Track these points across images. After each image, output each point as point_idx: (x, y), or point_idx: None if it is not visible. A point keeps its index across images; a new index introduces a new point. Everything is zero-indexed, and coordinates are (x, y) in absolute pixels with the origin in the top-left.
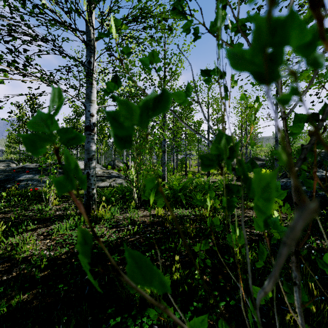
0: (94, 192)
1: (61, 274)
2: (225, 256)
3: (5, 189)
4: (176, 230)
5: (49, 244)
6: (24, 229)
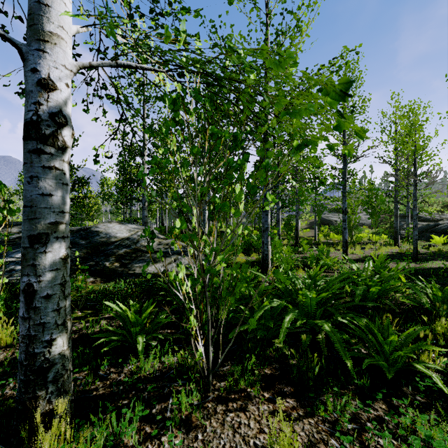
0: (56, 351)
1: None
2: None
3: None
4: None
5: None
6: None
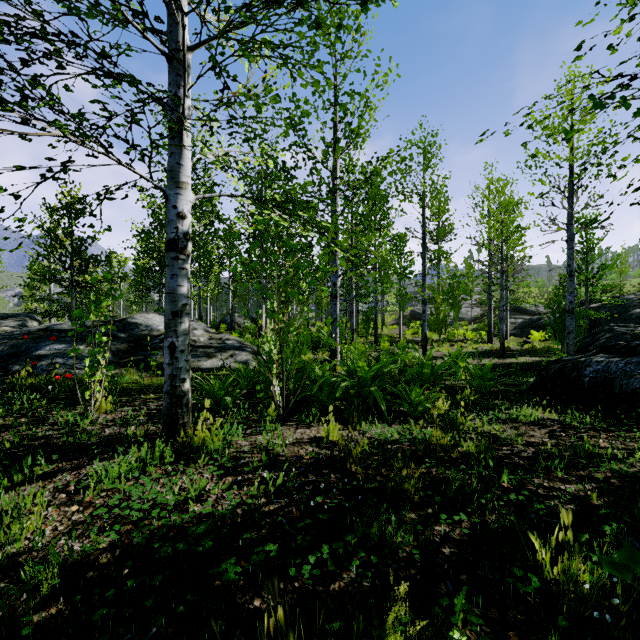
0: (186, 387)
1: (90, 618)
2: (514, 569)
3: (9, 374)
4: (374, 483)
5: (77, 518)
6: (27, 474)
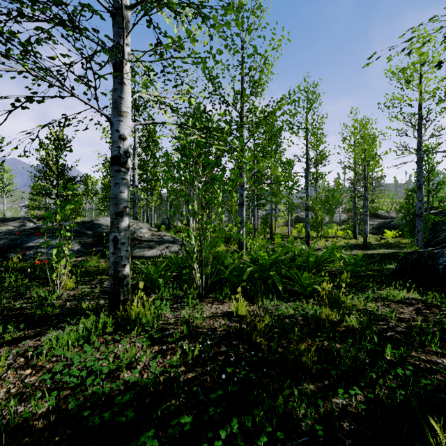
0: (126, 271)
1: None
2: None
3: (6, 260)
4: (276, 355)
5: (28, 381)
6: None
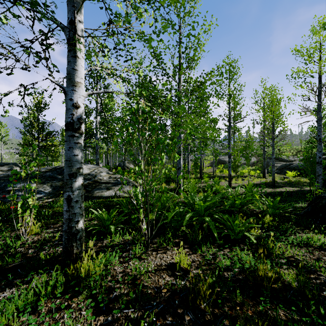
0: (80, 226)
1: None
2: None
3: None
4: None
5: None
6: None
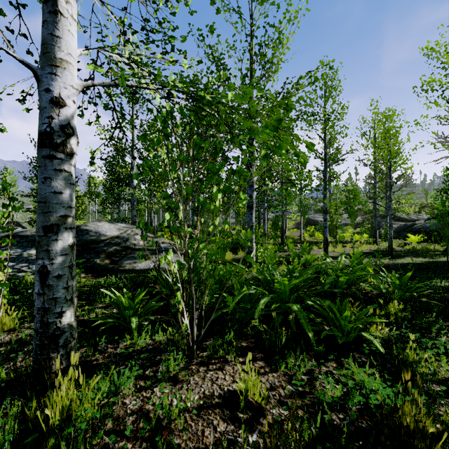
0: (65, 322)
1: None
2: None
3: None
4: None
5: None
6: None
